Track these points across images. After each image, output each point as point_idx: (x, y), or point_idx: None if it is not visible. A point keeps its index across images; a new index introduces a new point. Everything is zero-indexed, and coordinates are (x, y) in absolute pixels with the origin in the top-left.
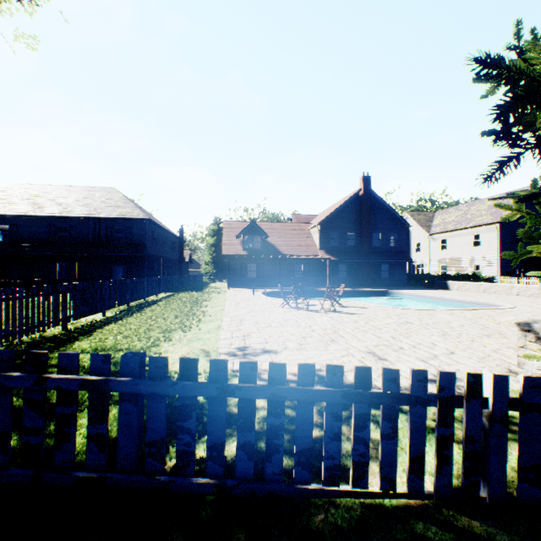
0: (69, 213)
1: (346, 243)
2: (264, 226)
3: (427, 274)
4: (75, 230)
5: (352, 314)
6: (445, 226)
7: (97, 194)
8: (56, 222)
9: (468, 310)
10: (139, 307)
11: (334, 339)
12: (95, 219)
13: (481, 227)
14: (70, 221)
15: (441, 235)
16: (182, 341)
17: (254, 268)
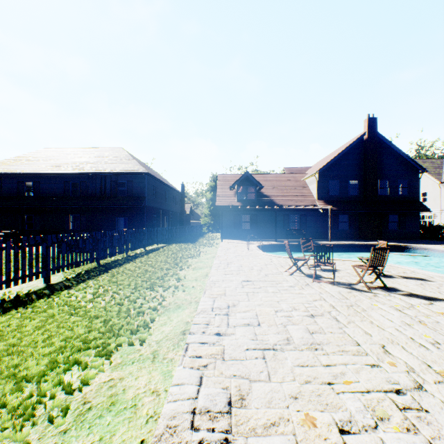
0: (80, 170)
1: (347, 192)
2: (257, 177)
3: None
4: (85, 185)
5: (432, 301)
6: None
7: (106, 153)
8: (69, 178)
9: None
10: (106, 266)
11: None
12: (101, 174)
13: None
14: (81, 177)
15: None
16: (52, 421)
17: (248, 219)
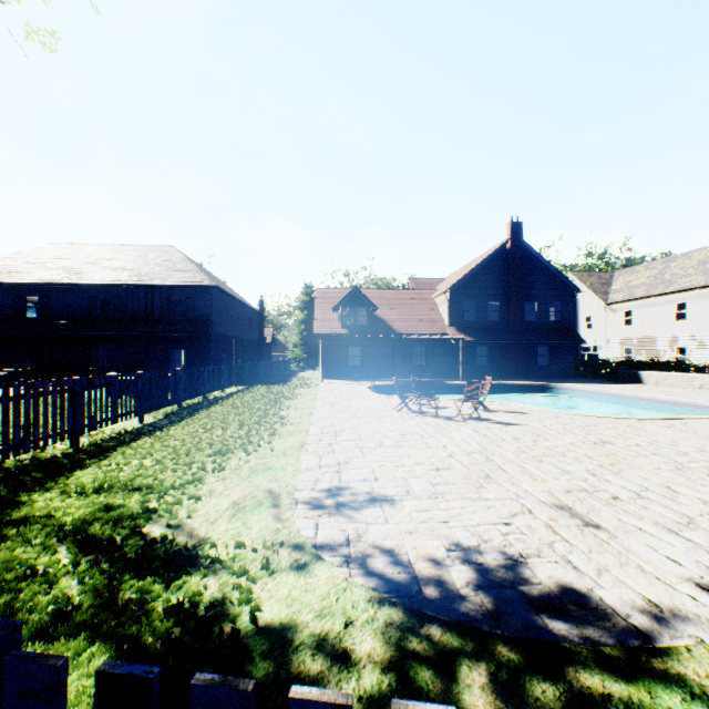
0: (114, 280)
1: (486, 317)
2: (370, 294)
3: (605, 360)
4: (121, 302)
5: (508, 425)
6: (630, 292)
7: (151, 255)
8: (97, 292)
9: (694, 420)
10: (193, 408)
11: (489, 474)
12: (146, 287)
13: (688, 292)
14: (115, 290)
15: (625, 304)
16: (239, 472)
17: (358, 352)
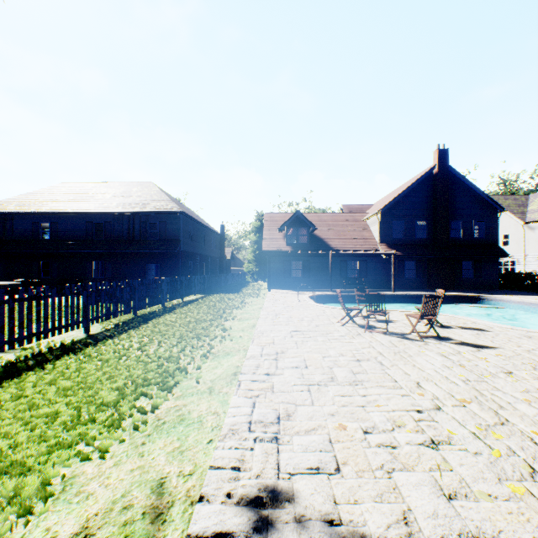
0: (104, 209)
1: (414, 235)
2: (310, 217)
3: (528, 273)
4: (110, 226)
5: (480, 348)
6: None
7: (134, 189)
8: (92, 219)
9: None
10: (144, 317)
11: (533, 466)
12: (128, 214)
13: None
14: (105, 216)
15: None
16: (136, 429)
17: (299, 266)
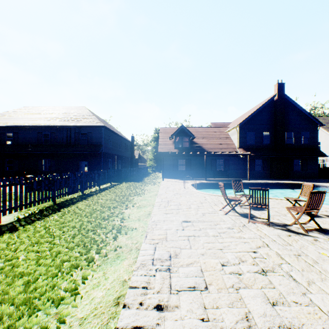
0: (50, 123)
1: (261, 142)
2: (190, 130)
3: None
4: (54, 135)
5: None
6: None
7: (72, 111)
8: (41, 130)
9: None
10: (59, 205)
11: None
12: (67, 127)
13: None
14: (51, 129)
15: None
16: None
17: (183, 162)
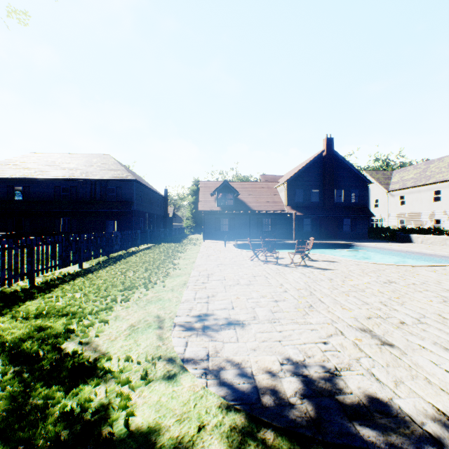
0: (70, 176)
1: (310, 200)
2: (235, 185)
3: (387, 227)
4: (75, 190)
5: (325, 270)
6: (403, 184)
7: (94, 160)
8: (60, 184)
9: None
10: (116, 258)
11: (312, 304)
12: (91, 180)
13: (442, 183)
14: (71, 182)
15: (400, 191)
16: (139, 303)
17: (227, 222)
